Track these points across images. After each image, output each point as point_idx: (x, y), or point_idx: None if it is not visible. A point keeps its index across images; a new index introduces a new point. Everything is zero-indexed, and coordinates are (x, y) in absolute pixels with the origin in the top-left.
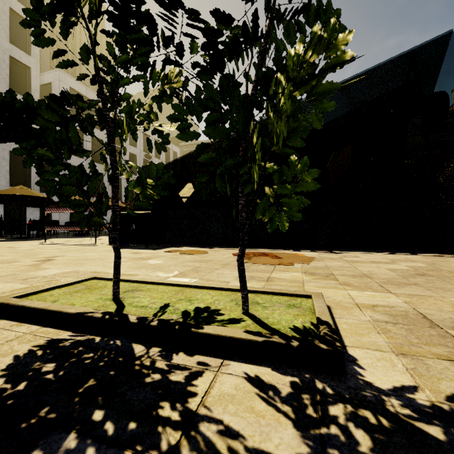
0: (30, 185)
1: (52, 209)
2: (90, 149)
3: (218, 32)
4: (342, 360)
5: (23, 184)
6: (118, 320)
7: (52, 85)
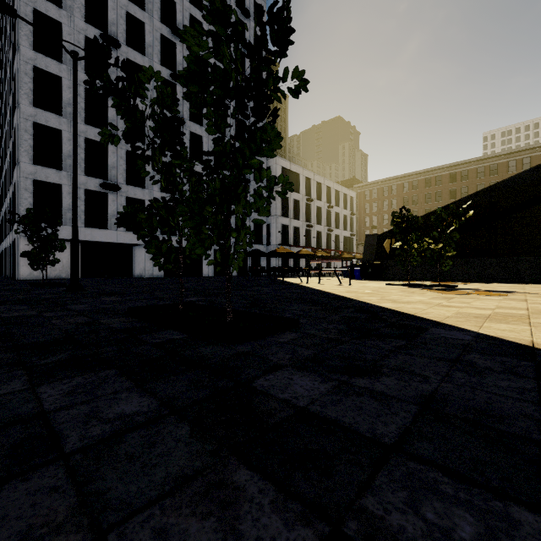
0: (262, 242)
1: (314, 261)
2: (292, 210)
3: (434, 239)
4: (453, 286)
5: (258, 242)
6: (417, 284)
7: (271, 168)
